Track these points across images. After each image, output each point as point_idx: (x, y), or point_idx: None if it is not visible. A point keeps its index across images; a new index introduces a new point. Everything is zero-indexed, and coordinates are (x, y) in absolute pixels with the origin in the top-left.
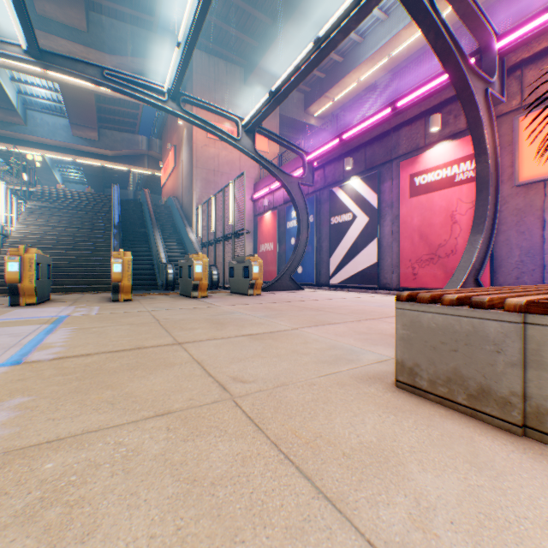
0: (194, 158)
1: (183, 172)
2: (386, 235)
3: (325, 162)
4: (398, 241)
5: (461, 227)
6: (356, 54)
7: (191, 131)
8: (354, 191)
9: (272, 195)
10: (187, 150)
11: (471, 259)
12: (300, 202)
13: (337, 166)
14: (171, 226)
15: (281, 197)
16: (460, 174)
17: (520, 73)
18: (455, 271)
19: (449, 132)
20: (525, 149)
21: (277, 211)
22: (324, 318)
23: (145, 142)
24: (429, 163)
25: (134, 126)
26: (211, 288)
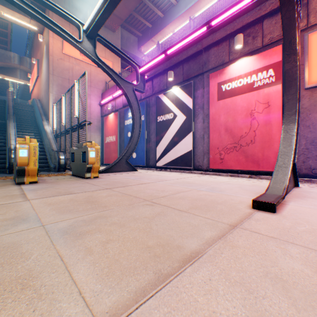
0: (51, 67)
1: (44, 79)
2: (199, 130)
3: (153, 75)
4: (209, 134)
5: (259, 122)
6: (172, 12)
7: (48, 46)
8: (175, 96)
9: (115, 101)
10: (46, 61)
11: (291, 145)
12: (135, 103)
13: (162, 79)
14: (32, 120)
15: (121, 102)
16: (258, 81)
17: (306, 1)
18: (278, 155)
19: (249, 49)
20: (314, 59)
21: (118, 112)
22: (166, 232)
23: (16, 58)
24: (233, 73)
25: (6, 44)
26: (58, 171)
